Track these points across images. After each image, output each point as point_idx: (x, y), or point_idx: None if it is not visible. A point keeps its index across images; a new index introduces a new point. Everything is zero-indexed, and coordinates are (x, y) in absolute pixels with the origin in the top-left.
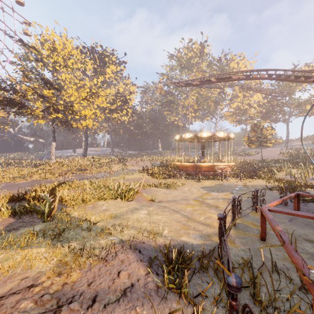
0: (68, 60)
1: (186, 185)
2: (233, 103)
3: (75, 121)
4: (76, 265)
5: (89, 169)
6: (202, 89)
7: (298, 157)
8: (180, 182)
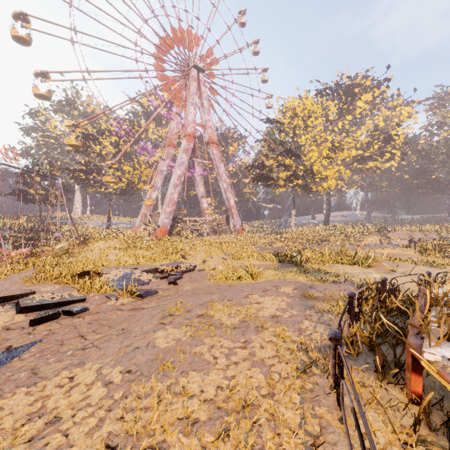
0: (308, 118)
1: None
2: None
3: (315, 184)
4: (317, 282)
5: (331, 240)
6: None
7: None
8: None
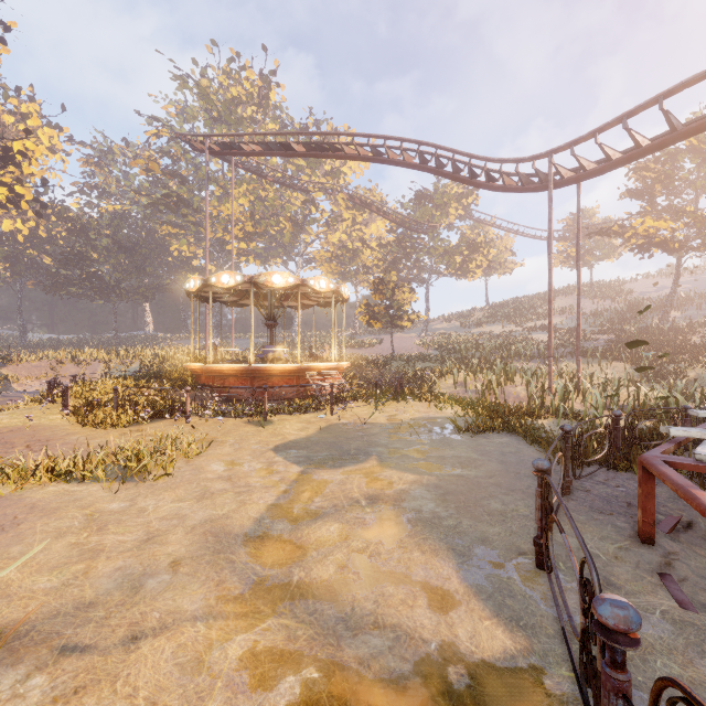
0: None
1: (220, 443)
2: (332, 233)
3: None
4: None
5: None
6: (265, 186)
7: (453, 349)
8: (198, 431)
